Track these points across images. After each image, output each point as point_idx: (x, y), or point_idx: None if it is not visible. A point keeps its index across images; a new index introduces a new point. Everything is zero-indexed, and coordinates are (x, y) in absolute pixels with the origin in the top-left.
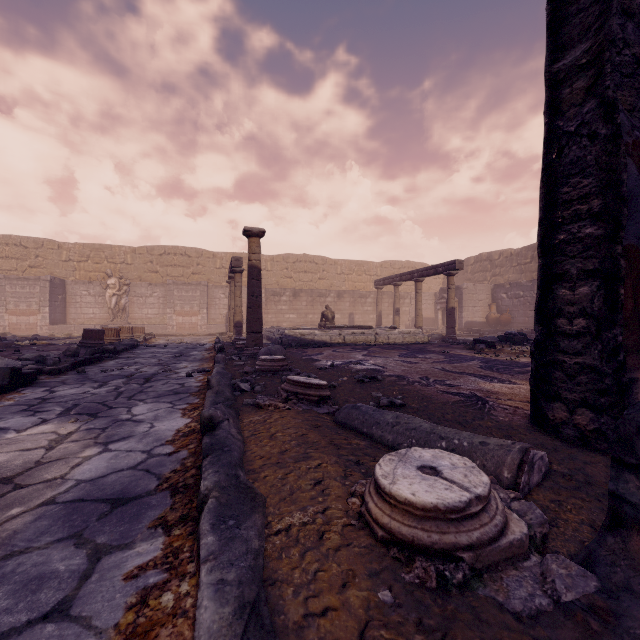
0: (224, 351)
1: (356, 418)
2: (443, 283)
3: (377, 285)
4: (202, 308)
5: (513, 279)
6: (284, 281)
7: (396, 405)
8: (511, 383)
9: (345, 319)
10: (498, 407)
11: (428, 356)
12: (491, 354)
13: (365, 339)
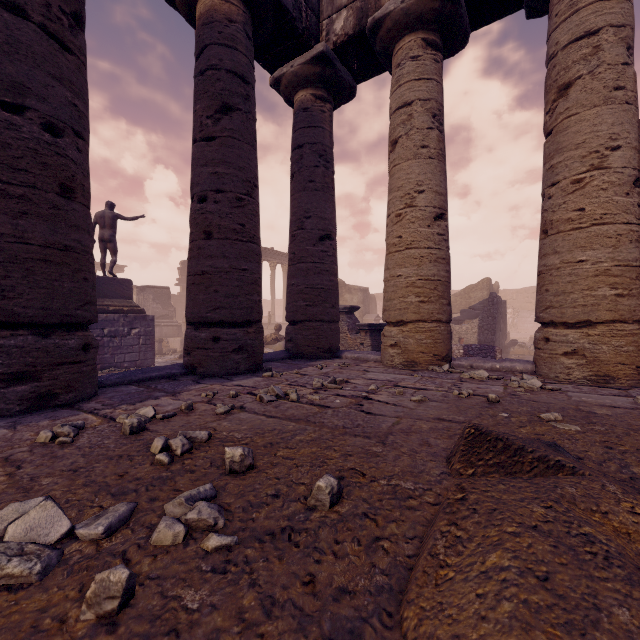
0: None
1: None
2: None
3: None
4: None
5: None
6: None
7: None
8: None
9: None
10: None
11: None
12: None
13: None
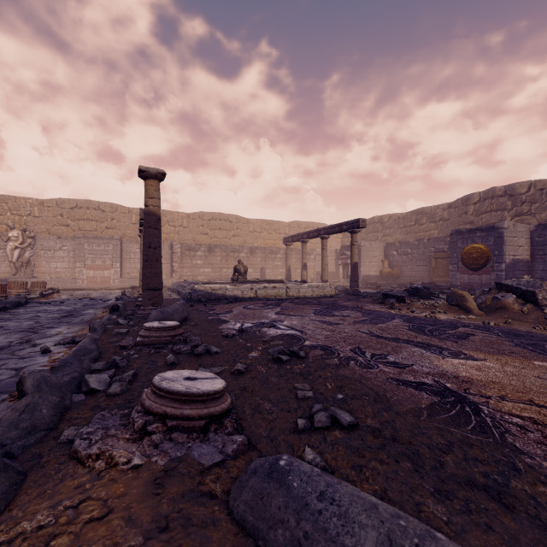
0: (118, 310)
1: (279, 520)
2: (342, 242)
3: (286, 242)
4: (115, 262)
5: (400, 239)
6: (200, 237)
7: (342, 425)
8: (469, 358)
9: (257, 273)
10: (507, 423)
11: (345, 313)
12: (405, 309)
13: (276, 293)
